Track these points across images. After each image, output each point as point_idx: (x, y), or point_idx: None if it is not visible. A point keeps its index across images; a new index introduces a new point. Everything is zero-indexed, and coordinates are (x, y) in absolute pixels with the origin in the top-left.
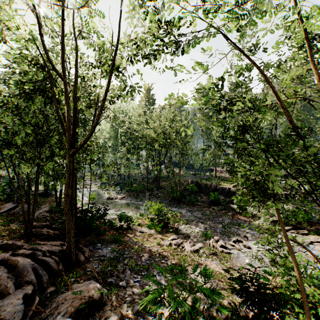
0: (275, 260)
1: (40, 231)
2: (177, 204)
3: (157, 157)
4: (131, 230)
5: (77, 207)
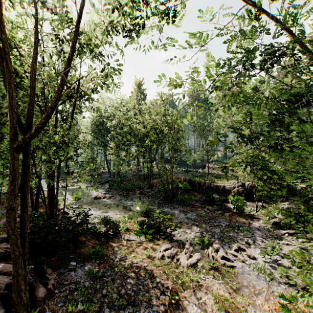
0: (288, 276)
1: None
2: (169, 204)
3: (148, 153)
4: (117, 237)
5: (59, 209)
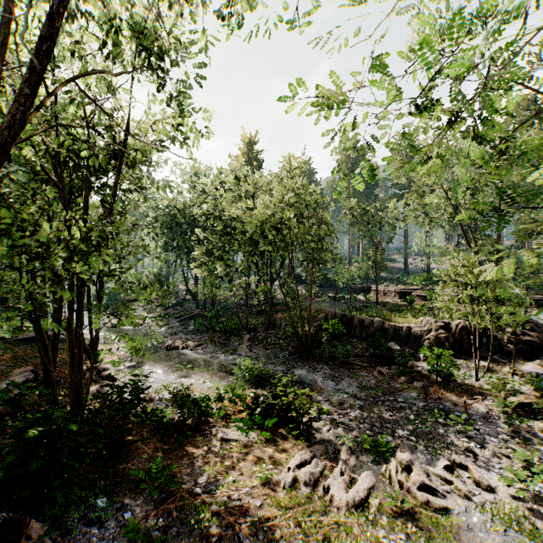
0: None
1: None
2: (306, 361)
3: (265, 266)
4: (202, 434)
5: (99, 369)
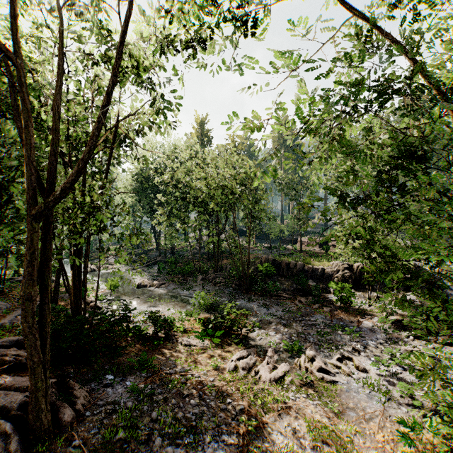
0: (412, 395)
1: (4, 353)
2: (245, 295)
3: (214, 222)
4: (170, 341)
5: (87, 302)
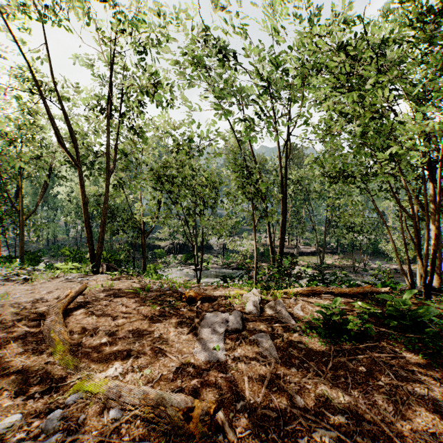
0: None
1: None
2: None
3: None
4: None
5: None
